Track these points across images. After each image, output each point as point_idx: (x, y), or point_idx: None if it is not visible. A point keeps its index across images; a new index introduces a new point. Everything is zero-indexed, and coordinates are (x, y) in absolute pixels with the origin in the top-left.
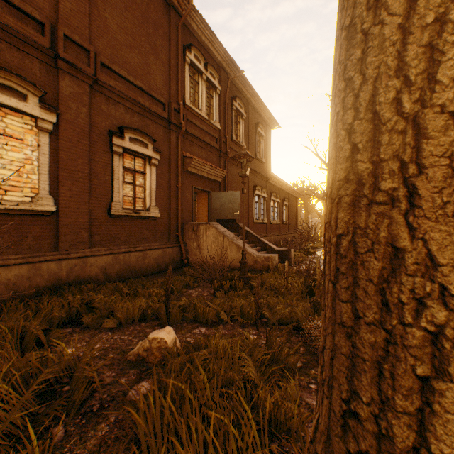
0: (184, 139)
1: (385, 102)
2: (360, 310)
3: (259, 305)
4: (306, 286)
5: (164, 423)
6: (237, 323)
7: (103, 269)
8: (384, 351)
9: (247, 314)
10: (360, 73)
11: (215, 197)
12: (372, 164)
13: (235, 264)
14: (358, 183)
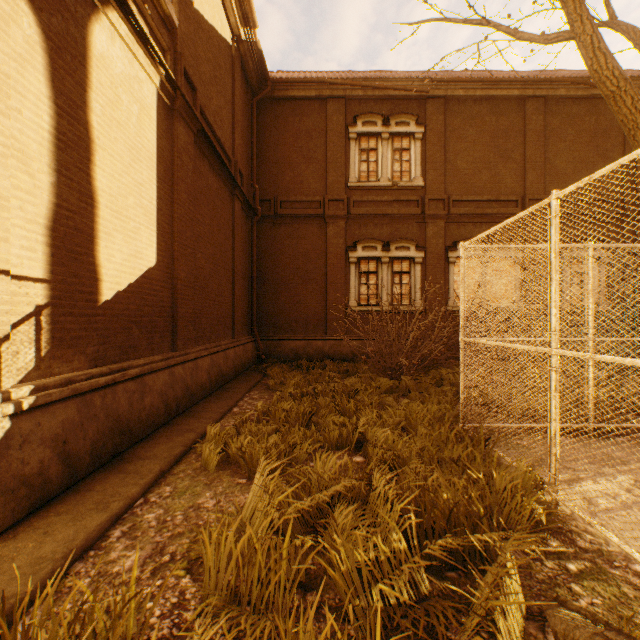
0: None
1: None
2: None
3: None
4: None
5: None
6: None
7: None
8: None
9: None
10: None
11: None
12: None
13: None
14: None
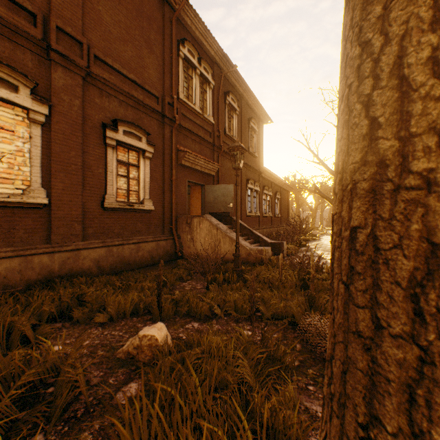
0: (178, 133)
1: (417, 63)
2: (382, 318)
3: (253, 300)
4: (300, 279)
5: (151, 433)
6: (230, 317)
7: (97, 261)
8: (418, 372)
9: (241, 308)
10: (381, 33)
11: (208, 190)
12: (399, 140)
13: (228, 257)
14: (380, 165)
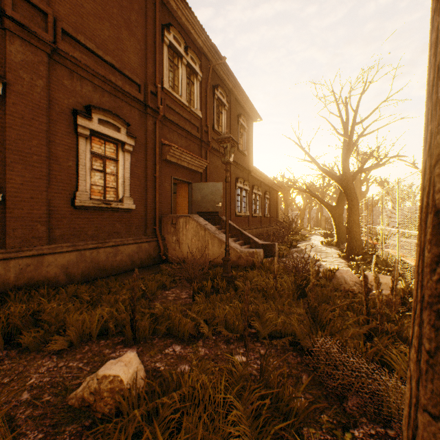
0: (163, 125)
1: None
2: None
3: (248, 319)
4: (297, 286)
5: None
6: (220, 336)
7: (65, 268)
8: None
9: (233, 325)
10: None
11: (196, 188)
12: None
13: (217, 260)
14: None
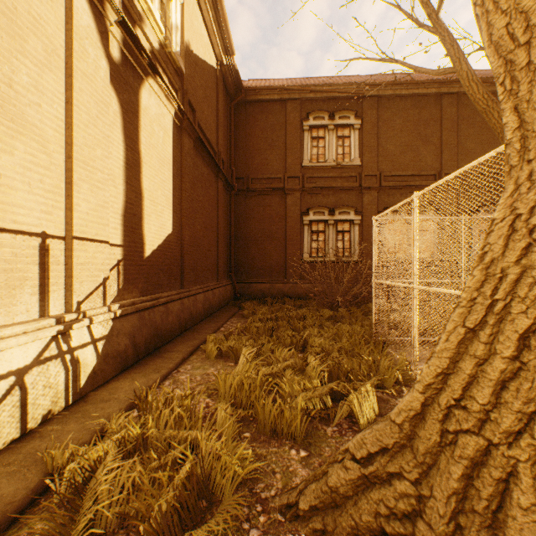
0: None
1: None
2: None
3: None
4: None
5: None
6: None
7: None
8: None
9: None
10: None
11: None
12: None
13: None
14: None
